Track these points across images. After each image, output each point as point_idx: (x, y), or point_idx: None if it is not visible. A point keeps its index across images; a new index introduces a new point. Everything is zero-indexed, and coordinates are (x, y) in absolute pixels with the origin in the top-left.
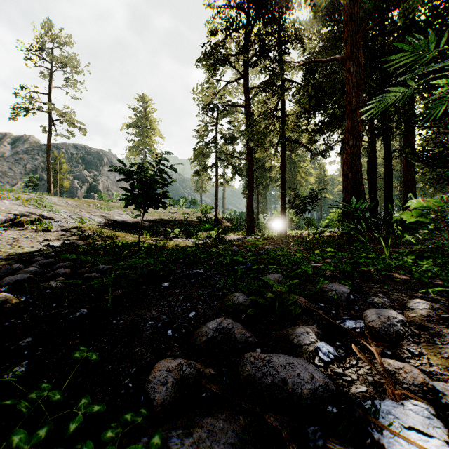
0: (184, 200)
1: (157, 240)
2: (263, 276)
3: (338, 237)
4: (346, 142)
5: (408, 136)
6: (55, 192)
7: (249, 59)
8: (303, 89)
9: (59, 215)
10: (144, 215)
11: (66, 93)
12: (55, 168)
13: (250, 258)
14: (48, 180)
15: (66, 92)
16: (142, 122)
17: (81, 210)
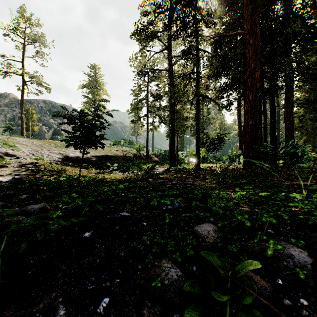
0: (124, 141)
1: (99, 173)
2: (194, 226)
3: (240, 170)
4: (247, 97)
5: (288, 95)
6: (28, 135)
7: (172, 35)
8: (213, 57)
9: (23, 153)
10: (84, 154)
11: (36, 61)
12: (28, 117)
13: (178, 199)
14: (21, 126)
15: (36, 61)
16: (93, 84)
17: (43, 148)
